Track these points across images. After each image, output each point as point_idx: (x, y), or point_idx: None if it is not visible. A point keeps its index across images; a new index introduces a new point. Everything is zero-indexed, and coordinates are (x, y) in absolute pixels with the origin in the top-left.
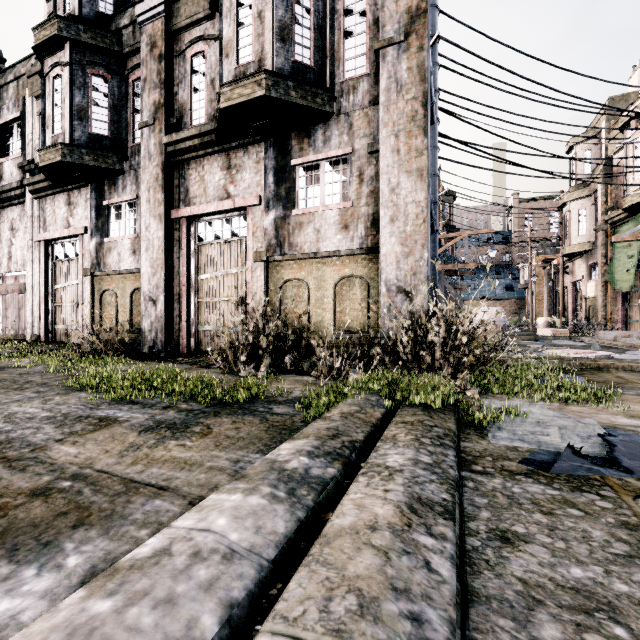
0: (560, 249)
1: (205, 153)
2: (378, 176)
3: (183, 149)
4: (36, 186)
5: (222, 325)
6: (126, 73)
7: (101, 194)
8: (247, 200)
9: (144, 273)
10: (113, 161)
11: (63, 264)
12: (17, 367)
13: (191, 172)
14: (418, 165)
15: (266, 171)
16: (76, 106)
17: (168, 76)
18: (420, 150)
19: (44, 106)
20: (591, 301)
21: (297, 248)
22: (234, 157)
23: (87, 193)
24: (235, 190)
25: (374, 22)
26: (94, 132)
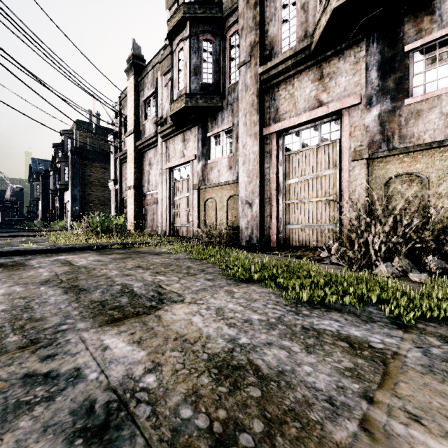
0: None
1: (296, 71)
2: None
3: (275, 74)
4: (164, 133)
5: (311, 223)
6: (224, 32)
7: (205, 129)
8: (345, 102)
9: (241, 182)
10: (216, 100)
11: (179, 183)
12: (167, 253)
13: (281, 93)
14: None
15: (367, 68)
16: (193, 66)
17: (261, 18)
18: None
19: (172, 73)
20: None
21: (412, 139)
22: (327, 66)
23: (196, 130)
24: (328, 97)
25: None
26: (204, 82)
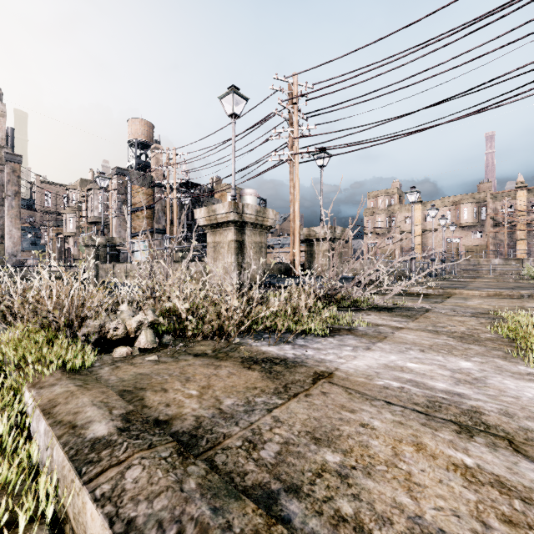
0: (63, 232)
1: None
2: (4, 225)
3: None
4: None
5: None
6: None
7: None
8: None
9: None
10: None
11: None
12: None
13: None
14: (18, 227)
15: None
16: None
17: None
18: (19, 224)
19: None
20: (76, 256)
21: None
22: None
23: None
24: None
25: (2, 185)
26: None
